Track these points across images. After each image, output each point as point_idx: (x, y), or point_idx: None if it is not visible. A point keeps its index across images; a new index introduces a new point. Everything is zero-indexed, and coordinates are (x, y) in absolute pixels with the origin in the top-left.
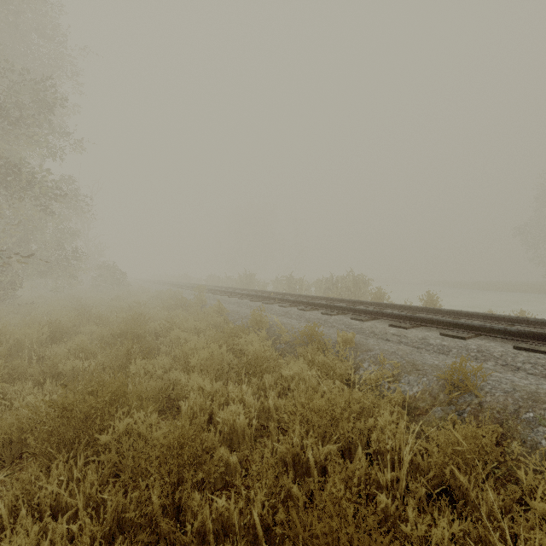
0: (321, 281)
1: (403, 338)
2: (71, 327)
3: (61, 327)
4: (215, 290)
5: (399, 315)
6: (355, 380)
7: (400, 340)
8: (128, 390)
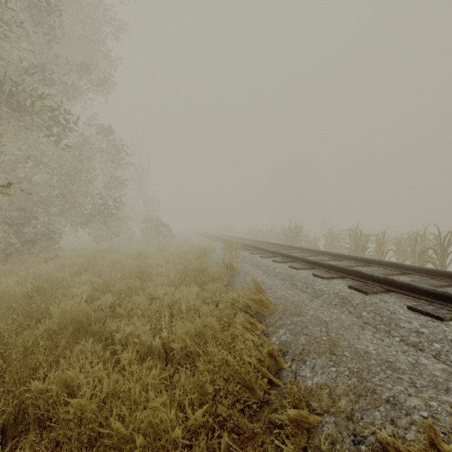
0: (414, 238)
1: None
2: None
3: None
4: (254, 247)
5: None
6: None
7: None
8: None
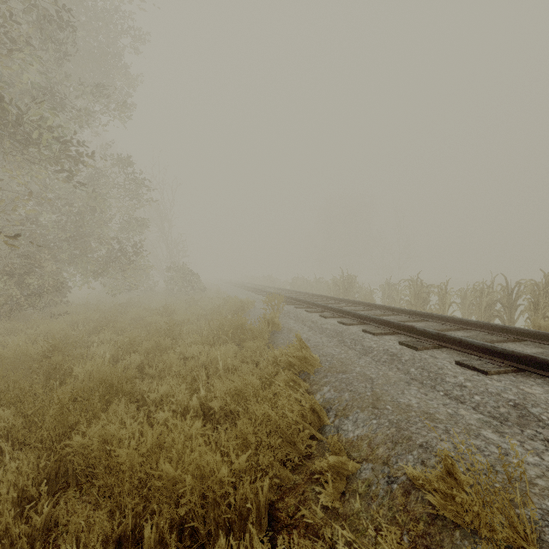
0: (480, 289)
1: None
2: None
3: None
4: (299, 300)
5: None
6: None
7: None
8: None
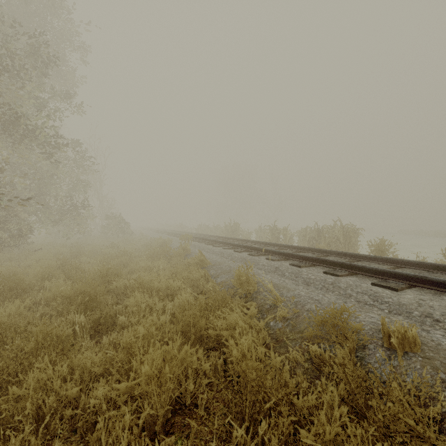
0: (305, 231)
1: None
2: (35, 281)
3: (24, 281)
4: (201, 238)
5: None
6: None
7: None
8: None
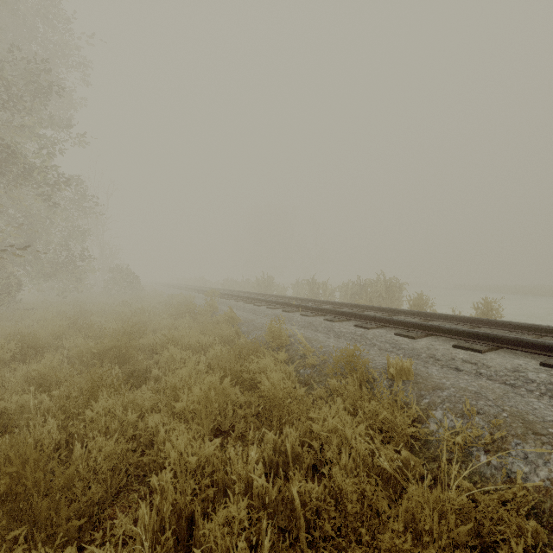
0: (347, 286)
1: (483, 367)
2: (51, 340)
3: (40, 340)
4: (230, 295)
5: (466, 331)
6: (423, 440)
7: (478, 371)
8: (74, 454)
